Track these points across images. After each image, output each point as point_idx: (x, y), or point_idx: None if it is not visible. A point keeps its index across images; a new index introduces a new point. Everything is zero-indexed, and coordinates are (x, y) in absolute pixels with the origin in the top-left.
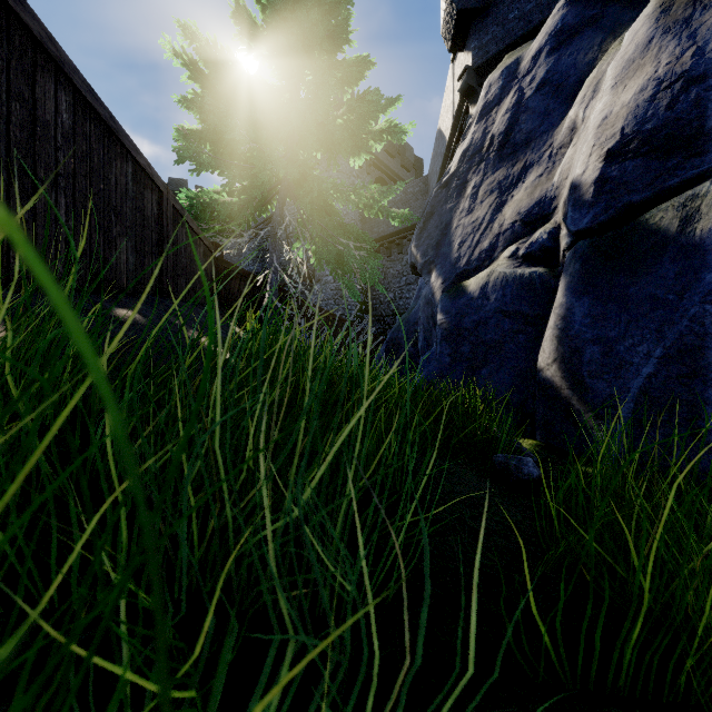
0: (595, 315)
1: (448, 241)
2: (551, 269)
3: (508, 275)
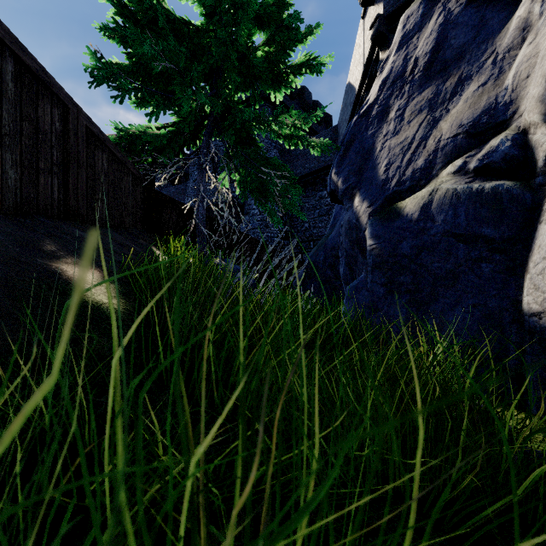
0: None
1: (372, 165)
2: (523, 181)
3: (460, 191)
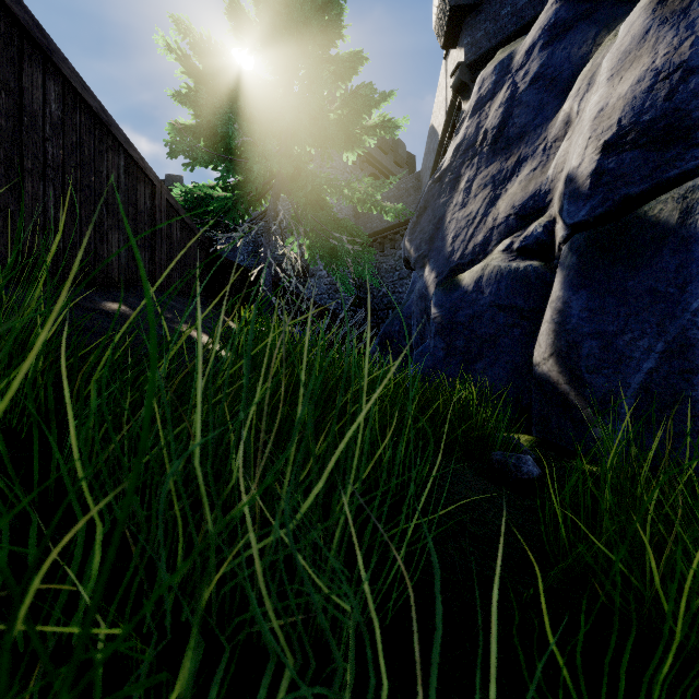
0: (593, 309)
1: (442, 236)
2: (546, 263)
3: (503, 269)
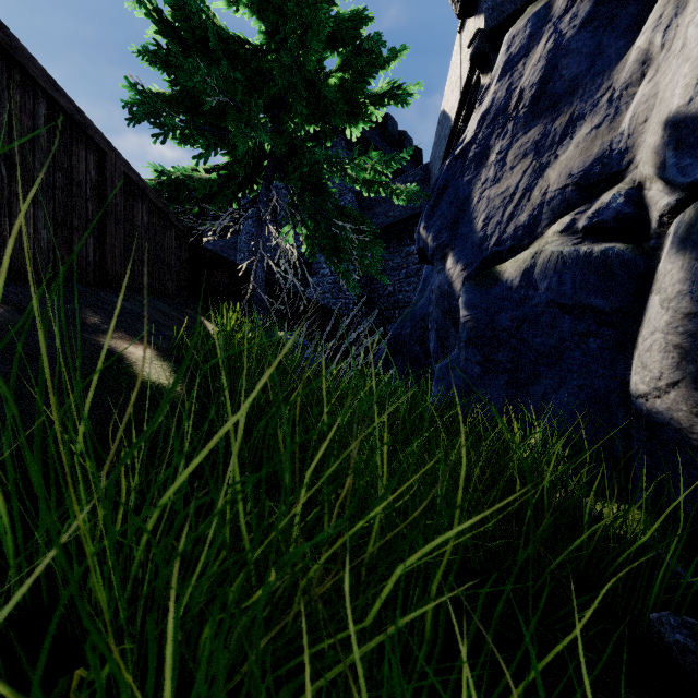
0: None
1: (468, 219)
2: (635, 245)
3: (566, 255)
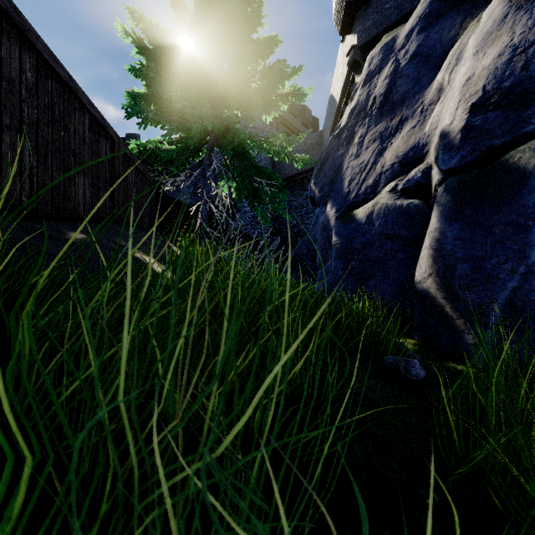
0: (465, 238)
1: (340, 180)
2: (424, 201)
3: (390, 205)
